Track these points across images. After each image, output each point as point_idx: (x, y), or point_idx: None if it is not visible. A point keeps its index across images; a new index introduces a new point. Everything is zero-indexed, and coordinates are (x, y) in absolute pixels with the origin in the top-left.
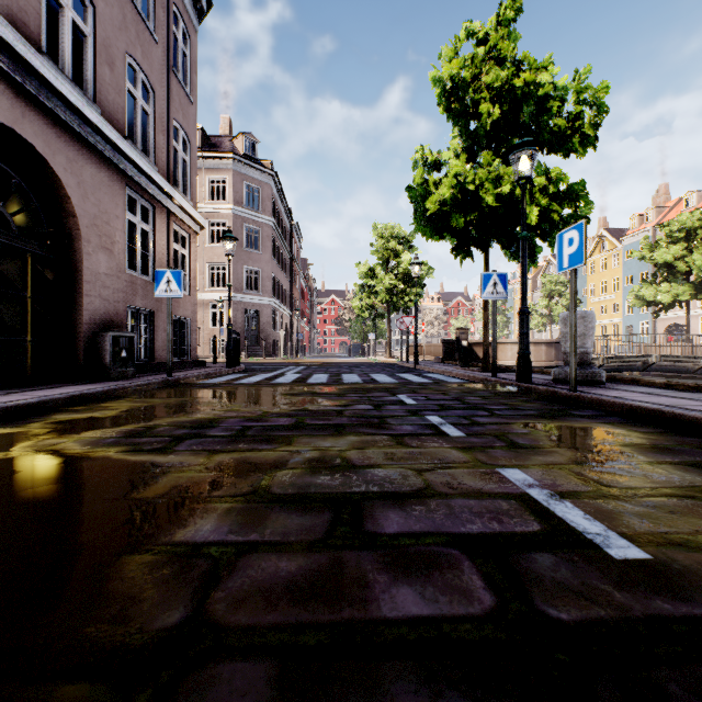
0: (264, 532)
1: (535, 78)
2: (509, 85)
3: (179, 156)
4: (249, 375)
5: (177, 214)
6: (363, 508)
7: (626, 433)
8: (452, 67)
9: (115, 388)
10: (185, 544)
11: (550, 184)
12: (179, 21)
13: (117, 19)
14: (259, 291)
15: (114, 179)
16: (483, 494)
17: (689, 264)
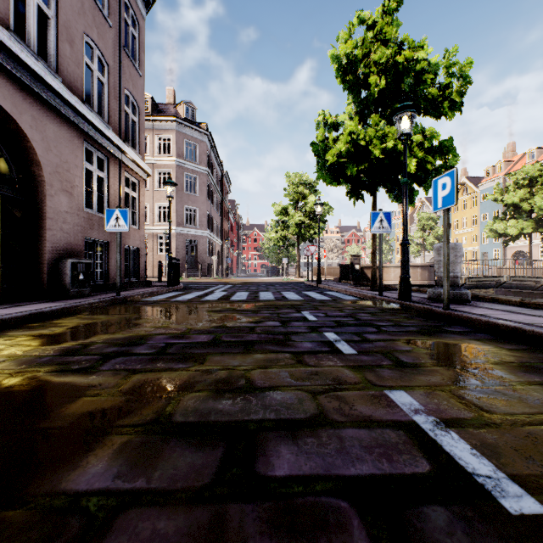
0: (153, 475)
1: (414, 55)
2: (392, 61)
3: (129, 118)
4: (185, 293)
5: (127, 164)
6: (257, 441)
7: (495, 350)
8: (347, 47)
9: (69, 306)
10: (67, 494)
11: (425, 141)
12: (129, 10)
13: (77, 5)
14: (196, 225)
15: (74, 135)
16: (372, 422)
17: (531, 205)
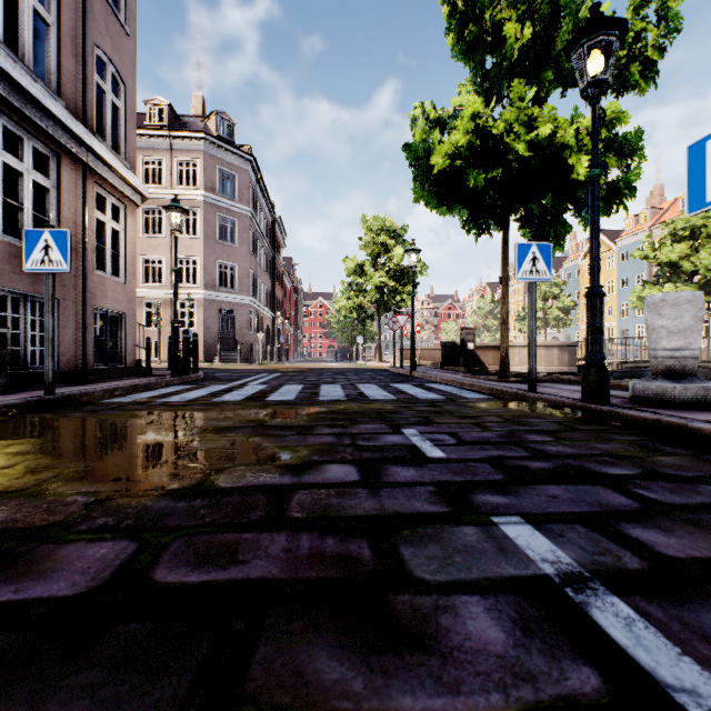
0: None
1: None
2: None
3: (106, 98)
4: (195, 387)
5: (100, 172)
6: None
7: None
8: None
9: None
10: None
11: (602, 127)
12: None
13: None
14: (235, 288)
15: None
16: None
17: (695, 264)
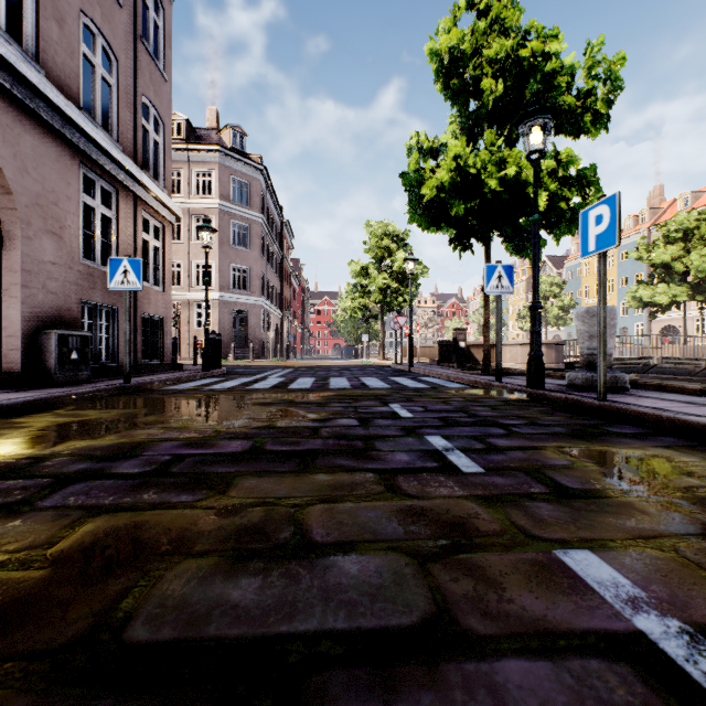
0: None
1: (544, 48)
2: (514, 56)
3: (150, 137)
4: (226, 379)
5: (146, 200)
6: None
7: (705, 466)
8: (451, 37)
9: (46, 398)
10: None
11: (559, 167)
12: None
13: None
14: (247, 290)
15: (64, 154)
16: (554, 636)
17: (686, 265)
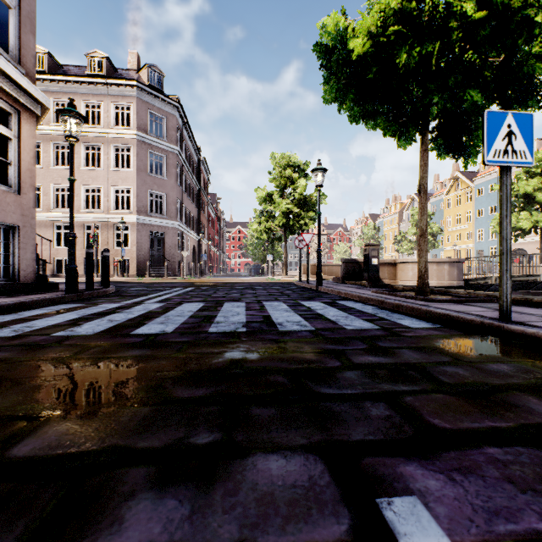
0: None
1: None
2: None
3: None
4: (76, 307)
5: None
6: None
7: None
8: None
9: None
10: None
11: None
12: None
13: None
14: (164, 214)
15: None
16: None
17: None
